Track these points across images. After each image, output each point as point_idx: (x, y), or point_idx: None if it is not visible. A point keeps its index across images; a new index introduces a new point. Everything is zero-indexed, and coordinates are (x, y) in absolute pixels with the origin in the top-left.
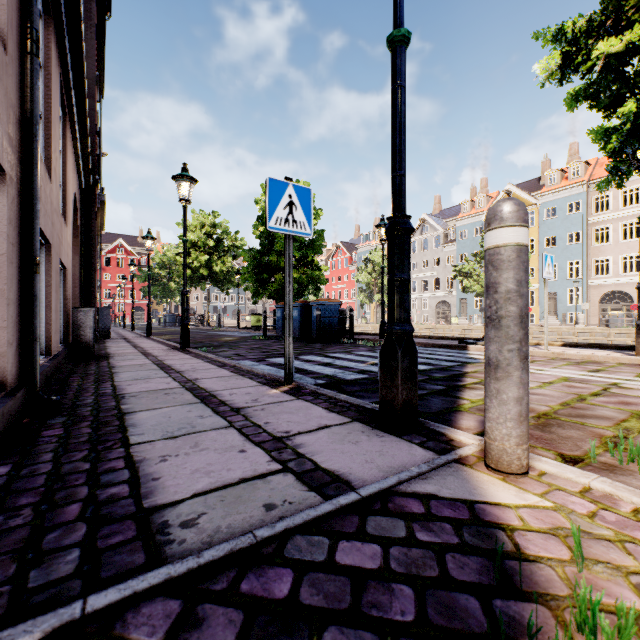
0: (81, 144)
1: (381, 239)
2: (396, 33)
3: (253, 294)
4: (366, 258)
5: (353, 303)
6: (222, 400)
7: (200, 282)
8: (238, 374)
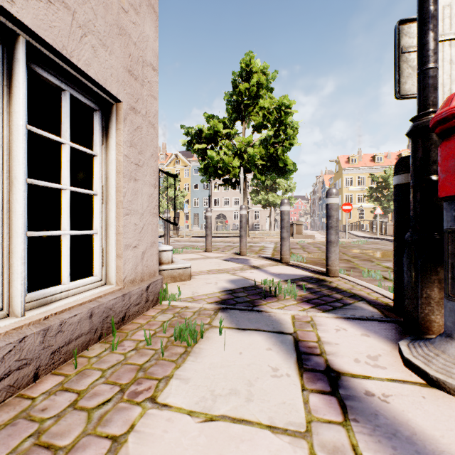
0: None
1: None
2: None
3: None
4: None
5: None
6: None
7: None
8: None
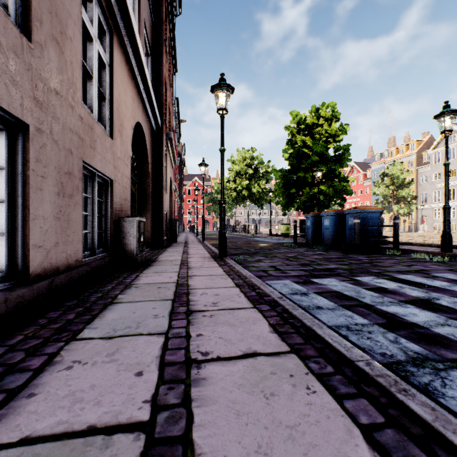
0: (141, 79)
1: (444, 130)
2: None
3: (283, 206)
4: (383, 173)
5: None
6: None
7: (242, 201)
8: (289, 345)
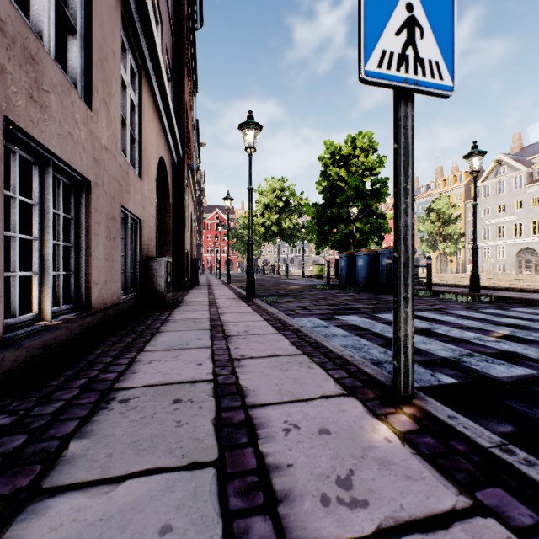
0: (165, 112)
1: (472, 171)
2: None
3: (316, 245)
4: (428, 207)
5: None
6: (264, 461)
7: (272, 238)
8: (302, 351)
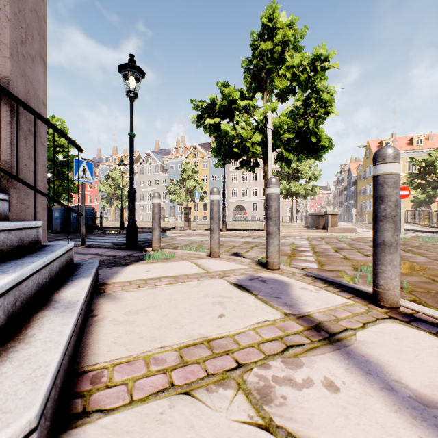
0: None
1: (121, 172)
2: (131, 134)
3: None
4: (107, 175)
5: (96, 206)
6: None
7: None
8: None
